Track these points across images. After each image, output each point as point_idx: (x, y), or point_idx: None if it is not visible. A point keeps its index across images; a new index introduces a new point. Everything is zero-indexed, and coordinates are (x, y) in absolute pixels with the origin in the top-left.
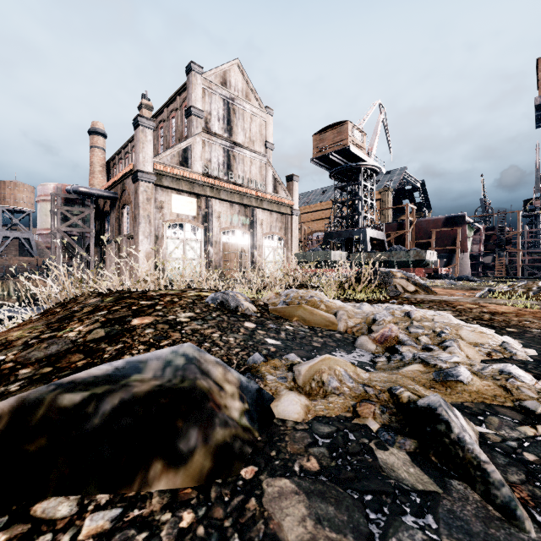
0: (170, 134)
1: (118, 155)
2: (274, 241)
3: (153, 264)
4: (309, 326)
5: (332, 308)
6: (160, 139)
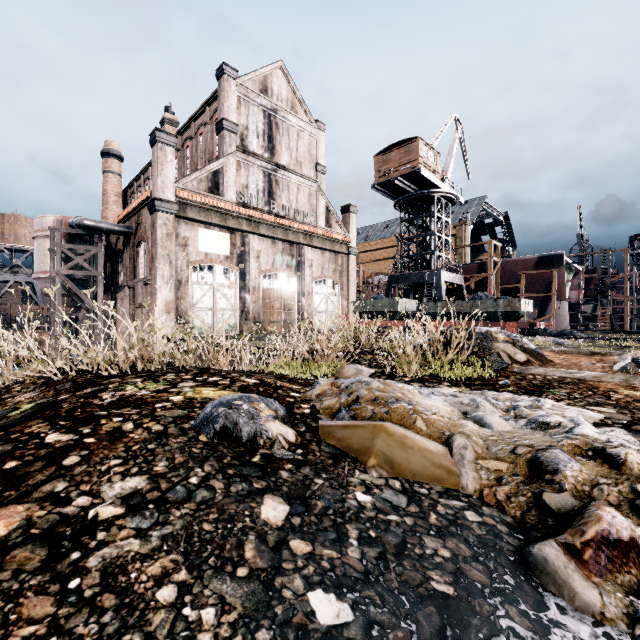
0: (198, 155)
1: (137, 182)
2: (326, 286)
3: (175, 315)
4: (403, 481)
5: (438, 428)
6: (186, 160)
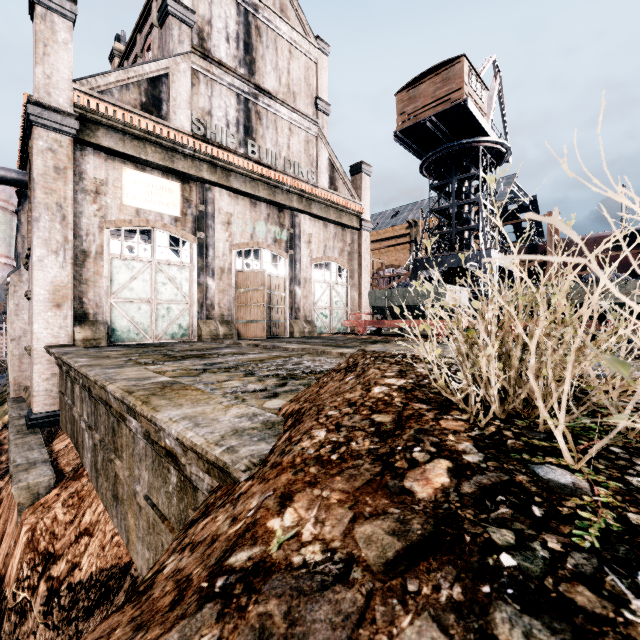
0: None
1: None
2: (330, 272)
3: (72, 310)
4: None
5: None
6: None
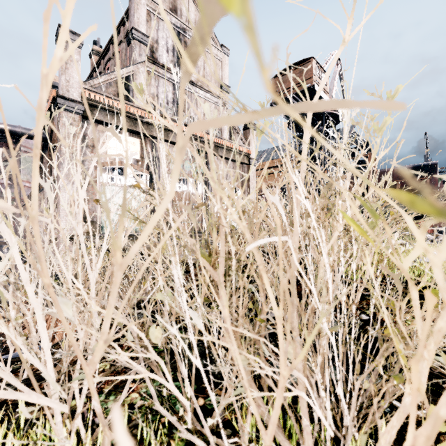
0: None
1: None
2: None
3: None
4: None
5: None
6: None
